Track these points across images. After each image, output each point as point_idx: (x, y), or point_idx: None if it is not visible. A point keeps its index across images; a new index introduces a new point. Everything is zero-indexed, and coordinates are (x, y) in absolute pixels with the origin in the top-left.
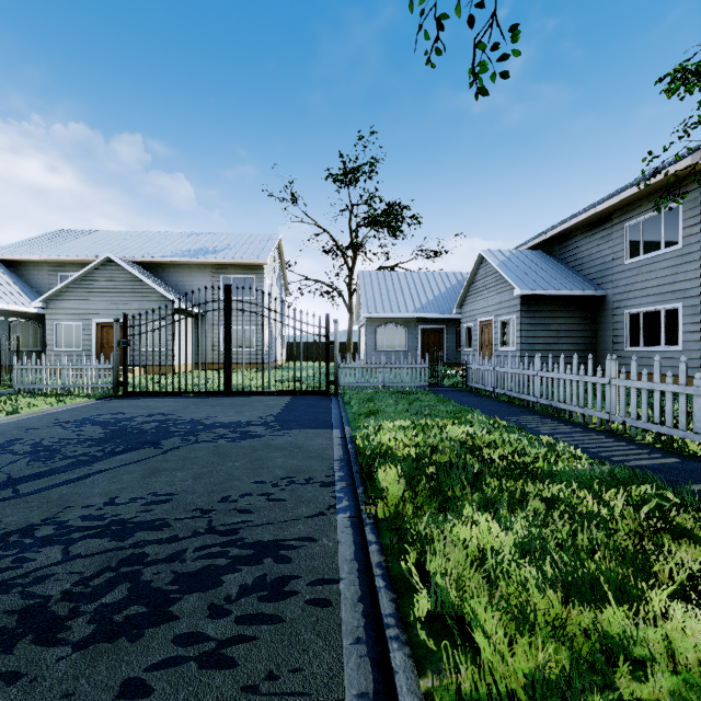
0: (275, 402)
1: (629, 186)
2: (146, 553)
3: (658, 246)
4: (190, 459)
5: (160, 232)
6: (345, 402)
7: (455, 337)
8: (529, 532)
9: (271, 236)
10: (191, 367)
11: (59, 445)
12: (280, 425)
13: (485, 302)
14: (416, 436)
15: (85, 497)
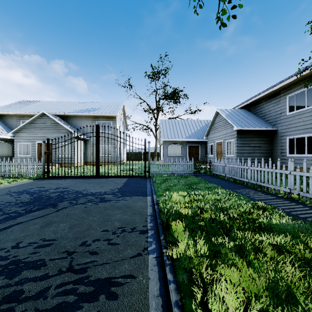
0: (119, 181)
1: (289, 78)
2: (23, 290)
3: (304, 106)
4: (70, 215)
5: (68, 102)
6: (153, 181)
7: (204, 150)
8: (274, 277)
9: (119, 103)
10: (82, 164)
11: (4, 206)
12: (121, 194)
13: (219, 133)
14: (190, 201)
15: (3, 242)
